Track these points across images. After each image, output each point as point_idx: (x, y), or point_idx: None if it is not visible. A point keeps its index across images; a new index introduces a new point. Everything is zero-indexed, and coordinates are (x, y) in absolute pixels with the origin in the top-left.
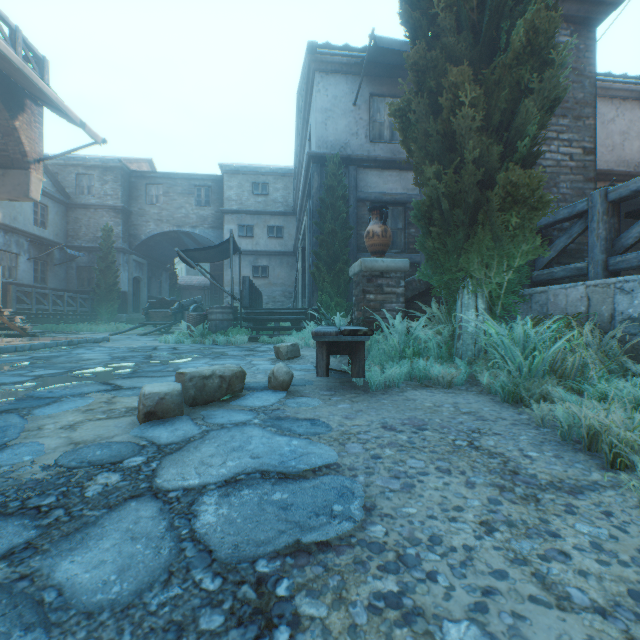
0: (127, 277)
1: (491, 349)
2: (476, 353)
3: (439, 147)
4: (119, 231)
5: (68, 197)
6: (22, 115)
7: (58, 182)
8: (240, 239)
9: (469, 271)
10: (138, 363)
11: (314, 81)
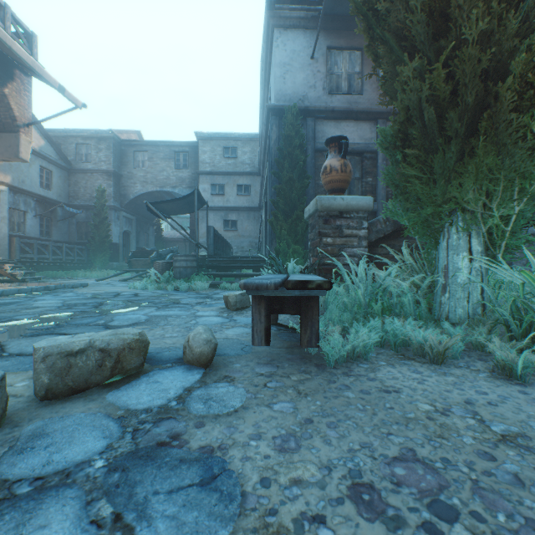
0: (118, 231)
1: (499, 307)
2: (470, 311)
3: (421, 32)
4: (111, 191)
5: (69, 163)
6: (11, 83)
7: (60, 151)
8: (213, 197)
9: (461, 201)
10: (76, 313)
11: (273, 38)
